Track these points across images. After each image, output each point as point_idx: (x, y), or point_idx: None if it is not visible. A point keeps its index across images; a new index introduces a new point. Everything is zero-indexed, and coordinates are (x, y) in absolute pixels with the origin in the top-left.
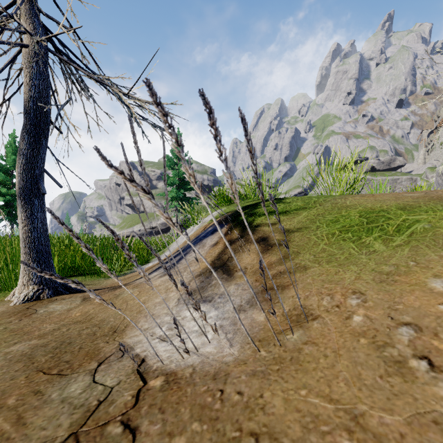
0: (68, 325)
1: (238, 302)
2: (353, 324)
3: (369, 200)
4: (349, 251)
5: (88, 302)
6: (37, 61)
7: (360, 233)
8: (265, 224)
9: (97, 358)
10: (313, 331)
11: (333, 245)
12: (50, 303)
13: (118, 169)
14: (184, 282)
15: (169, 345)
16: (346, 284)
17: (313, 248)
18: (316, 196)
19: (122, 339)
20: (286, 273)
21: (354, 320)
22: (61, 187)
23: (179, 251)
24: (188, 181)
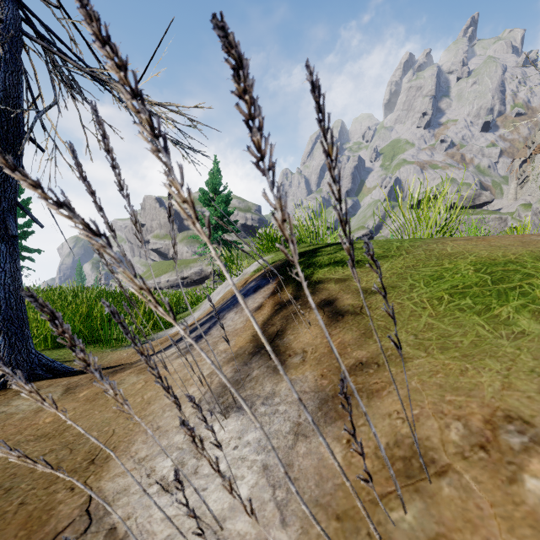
0: (25, 444)
1: (294, 417)
2: (529, 500)
3: (480, 245)
4: (475, 331)
5: (70, 397)
6: (1, 46)
7: (486, 299)
8: (330, 280)
9: (40, 536)
10: (446, 506)
11: (445, 318)
12: (15, 397)
13: (29, 182)
14: (185, 424)
15: (174, 504)
16: (487, 398)
17: (411, 322)
18: (396, 239)
19: (99, 481)
20: (371, 366)
21: (527, 487)
22: (42, 226)
23: (210, 315)
24: (227, 220)
